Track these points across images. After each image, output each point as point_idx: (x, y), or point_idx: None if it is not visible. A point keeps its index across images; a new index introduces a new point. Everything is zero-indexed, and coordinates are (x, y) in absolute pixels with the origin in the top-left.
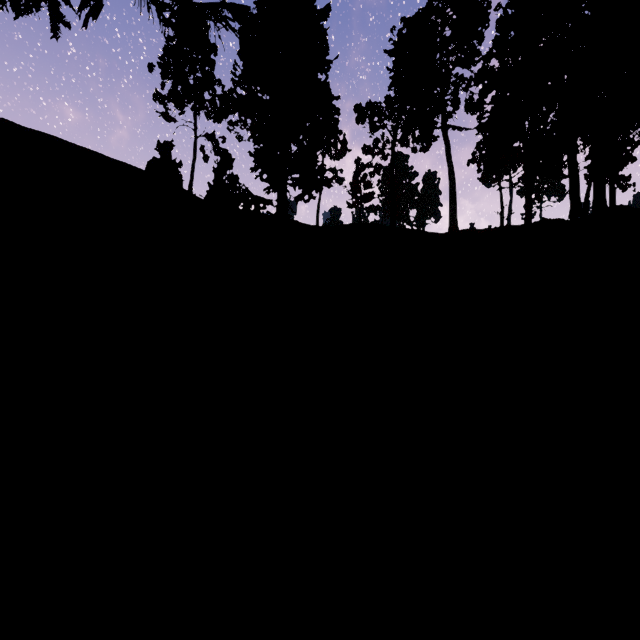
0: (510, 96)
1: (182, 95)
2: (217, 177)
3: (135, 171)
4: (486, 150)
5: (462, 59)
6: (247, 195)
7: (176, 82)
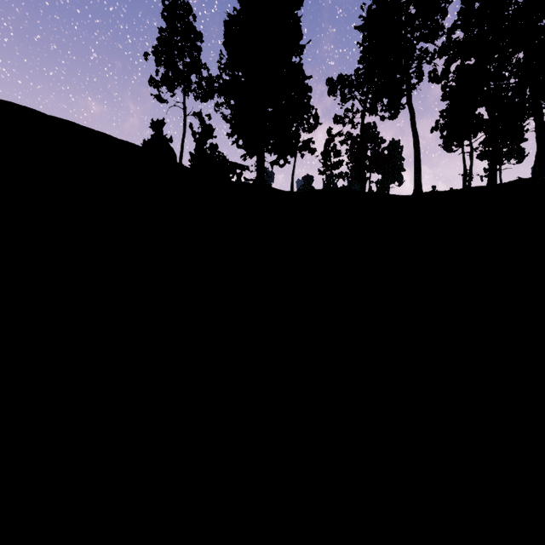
0: (475, 64)
1: (173, 79)
2: (198, 146)
3: (136, 148)
4: (449, 117)
5: (426, 34)
6: (224, 161)
7: (168, 68)
